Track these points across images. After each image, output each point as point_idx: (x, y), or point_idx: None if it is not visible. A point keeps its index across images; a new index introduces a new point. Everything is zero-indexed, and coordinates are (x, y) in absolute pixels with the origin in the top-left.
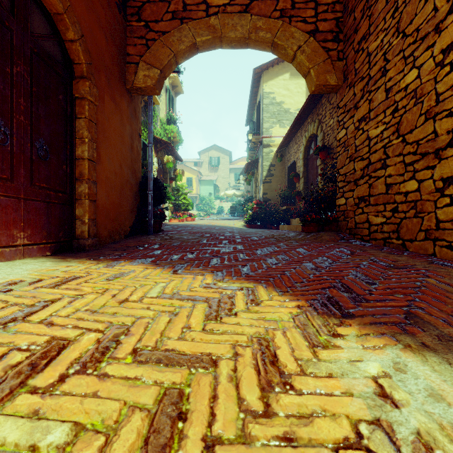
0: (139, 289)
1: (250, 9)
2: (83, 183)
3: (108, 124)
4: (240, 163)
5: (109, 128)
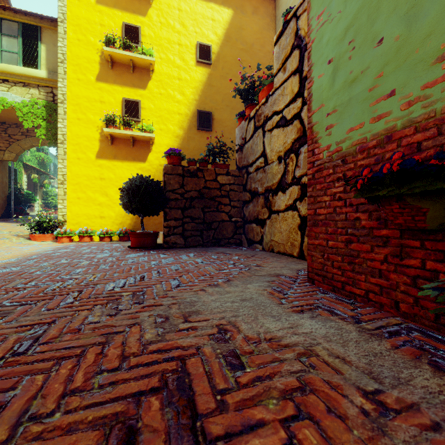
0: None
1: None
2: None
3: None
4: None
5: None
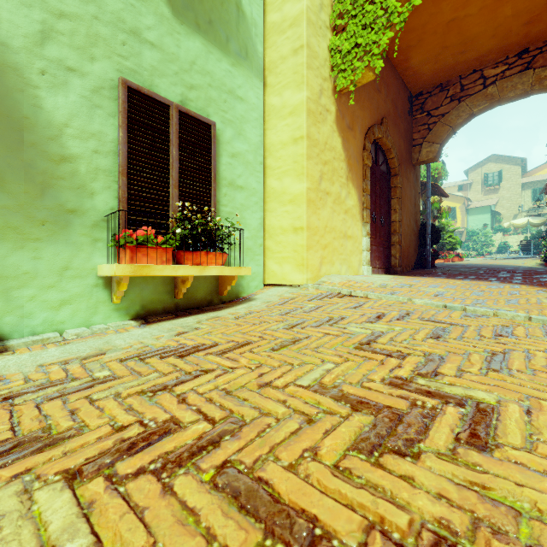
0: (450, 281)
1: (532, 64)
2: (395, 236)
3: (404, 195)
4: (543, 171)
5: (404, 198)
